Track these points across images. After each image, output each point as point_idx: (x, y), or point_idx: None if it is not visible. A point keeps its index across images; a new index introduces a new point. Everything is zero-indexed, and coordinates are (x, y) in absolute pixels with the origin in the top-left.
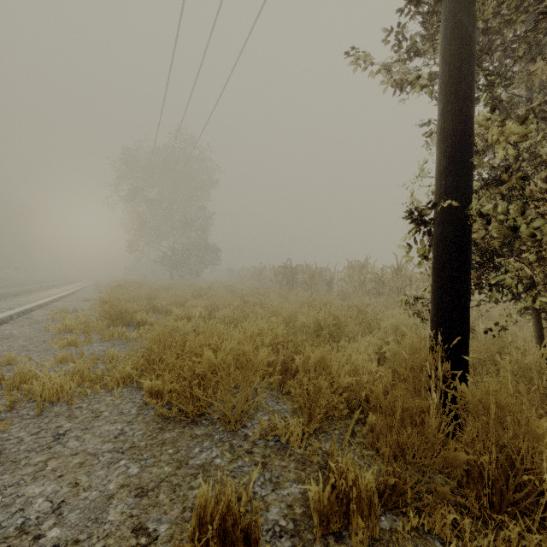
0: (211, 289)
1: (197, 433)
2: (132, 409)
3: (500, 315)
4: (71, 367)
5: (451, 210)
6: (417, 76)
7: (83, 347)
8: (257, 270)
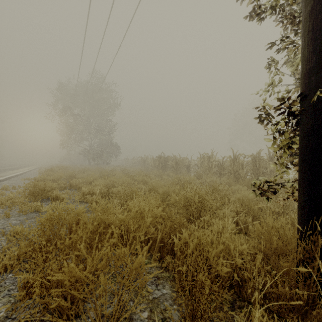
0: (112, 171)
1: None
2: (3, 309)
3: None
4: None
5: None
6: None
7: (0, 221)
8: (143, 159)
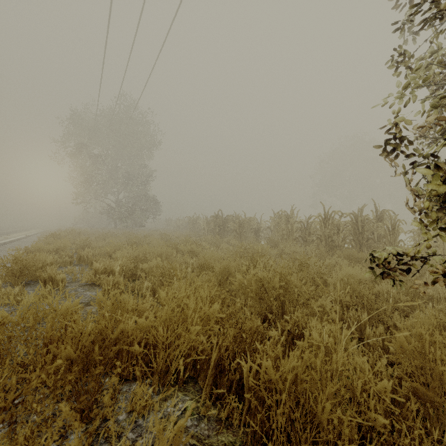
0: (146, 237)
1: None
2: None
3: None
4: None
5: None
6: None
7: None
8: (192, 220)
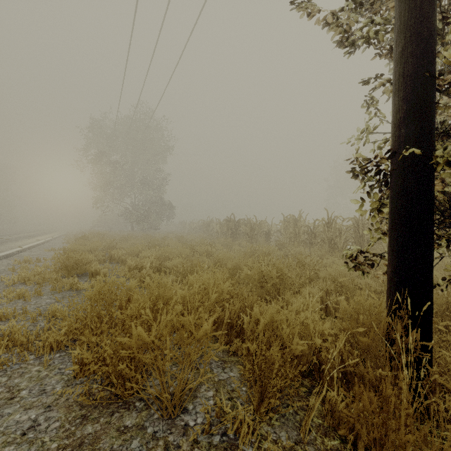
0: (165, 239)
1: (127, 424)
2: (57, 385)
3: (446, 270)
4: (1, 330)
5: (413, 160)
6: (370, 21)
7: (31, 300)
8: (205, 223)
